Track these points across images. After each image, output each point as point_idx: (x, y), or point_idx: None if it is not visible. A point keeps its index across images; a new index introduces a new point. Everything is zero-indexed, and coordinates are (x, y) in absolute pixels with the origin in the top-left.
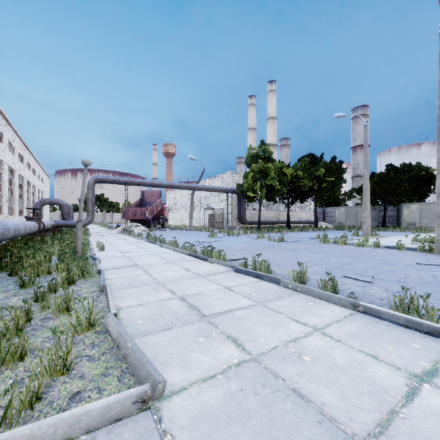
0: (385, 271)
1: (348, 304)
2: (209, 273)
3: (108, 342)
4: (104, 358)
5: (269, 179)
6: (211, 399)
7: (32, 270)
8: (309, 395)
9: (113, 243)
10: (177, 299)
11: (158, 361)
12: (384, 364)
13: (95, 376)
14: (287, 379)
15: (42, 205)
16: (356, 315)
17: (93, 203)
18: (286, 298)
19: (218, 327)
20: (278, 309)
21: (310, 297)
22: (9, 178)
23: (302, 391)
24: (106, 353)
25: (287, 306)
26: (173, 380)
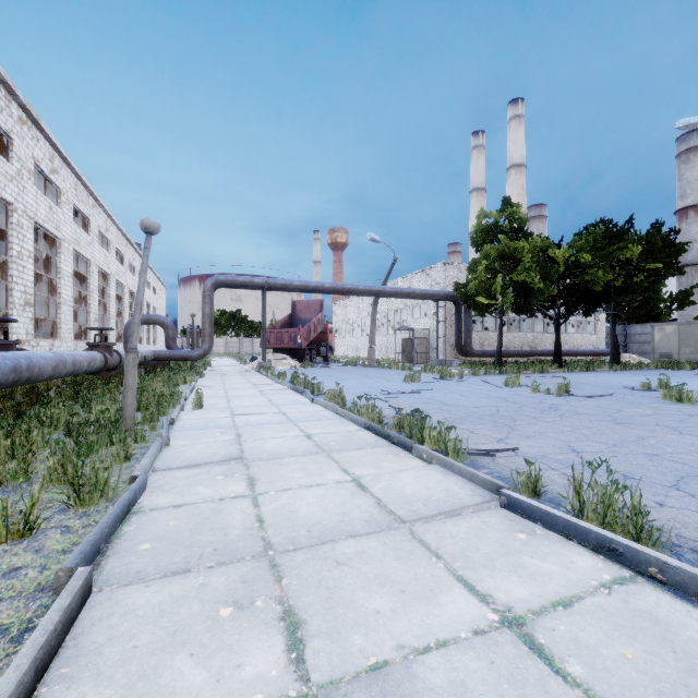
0: None
1: None
2: (424, 512)
3: None
4: None
5: (521, 270)
6: None
7: None
8: None
9: (231, 390)
10: None
11: None
12: None
13: None
14: None
15: None
16: None
17: (211, 320)
18: None
19: None
20: None
21: None
22: (102, 286)
23: None
24: None
25: None
26: None
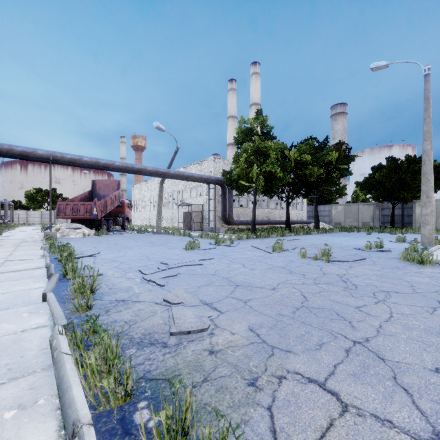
0: None
1: None
2: None
3: None
4: None
5: (269, 162)
6: None
7: None
8: None
9: None
10: None
11: None
12: None
13: None
14: None
15: None
16: None
17: None
18: None
19: None
20: None
21: None
22: None
23: None
24: None
25: None
26: None
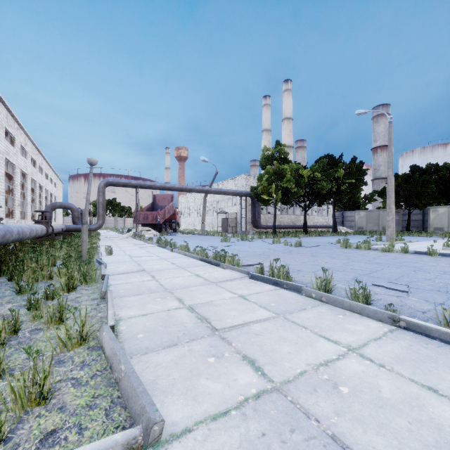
0: (420, 279)
1: (385, 318)
2: (221, 280)
3: (100, 361)
4: (92, 383)
5: (285, 181)
6: (223, 447)
7: (33, 275)
8: (354, 447)
9: (122, 247)
10: (185, 309)
11: (158, 388)
12: (448, 400)
13: (78, 408)
14: (322, 419)
15: (53, 209)
16: (397, 332)
17: (103, 206)
18: (310, 310)
19: (232, 344)
20: (302, 323)
21: (338, 308)
22: (21, 182)
23: (344, 440)
24: (96, 375)
25: (312, 319)
26: (174, 417)
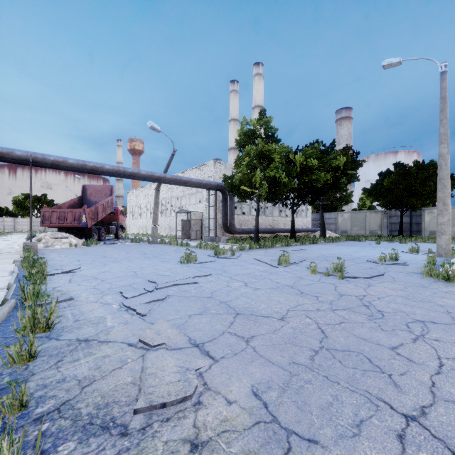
0: None
1: None
2: None
3: None
4: None
5: (273, 167)
6: None
7: None
8: None
9: None
10: None
11: None
12: None
13: None
14: None
15: None
16: None
17: None
18: None
19: None
20: None
21: None
22: None
23: None
24: None
25: None
26: None
